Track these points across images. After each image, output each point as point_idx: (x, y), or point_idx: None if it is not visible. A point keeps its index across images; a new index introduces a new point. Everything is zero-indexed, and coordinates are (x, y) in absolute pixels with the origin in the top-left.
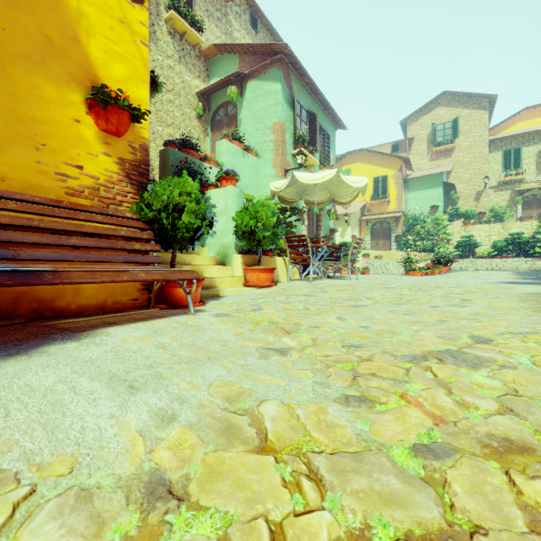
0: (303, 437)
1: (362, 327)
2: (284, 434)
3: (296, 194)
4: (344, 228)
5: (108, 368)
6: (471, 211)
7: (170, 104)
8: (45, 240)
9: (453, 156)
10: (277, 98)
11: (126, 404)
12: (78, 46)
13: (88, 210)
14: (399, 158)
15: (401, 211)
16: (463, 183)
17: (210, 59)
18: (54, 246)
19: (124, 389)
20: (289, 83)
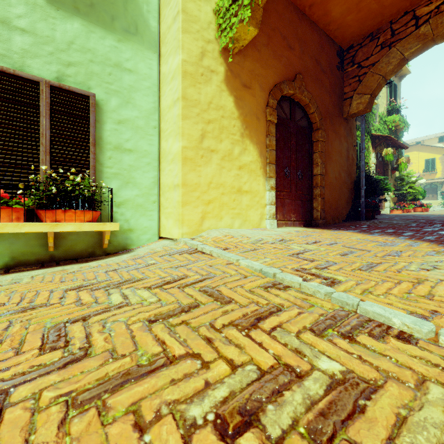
0: None
1: None
2: None
3: None
4: None
5: None
6: None
7: None
8: None
9: None
10: None
11: None
12: None
13: None
14: (443, 148)
15: None
16: None
17: None
18: None
19: None
20: None
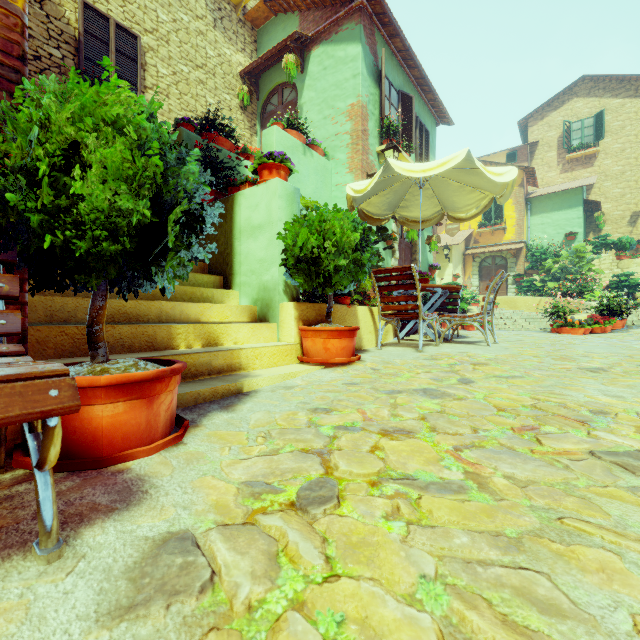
0: None
1: None
2: None
3: (386, 207)
4: (443, 265)
5: None
6: (627, 239)
7: (200, 86)
8: None
9: (596, 165)
10: (356, 67)
11: None
12: None
13: None
14: (519, 169)
15: (522, 242)
16: (611, 201)
17: (260, 26)
18: None
19: None
20: (373, 46)
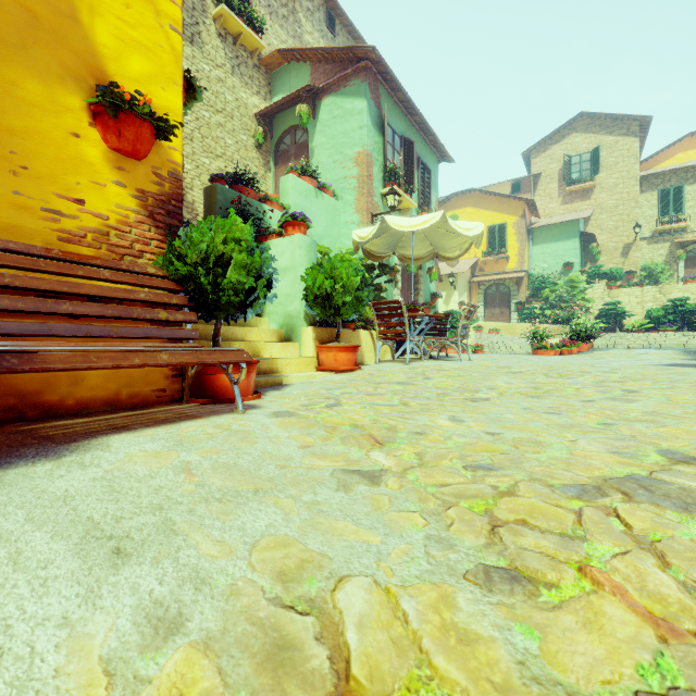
0: (418, 669)
1: (489, 434)
2: (381, 660)
3: (386, 247)
4: (449, 293)
5: (88, 513)
6: (617, 270)
7: (220, 128)
8: (21, 305)
9: (593, 198)
10: (362, 119)
11: (98, 591)
12: (77, 27)
13: (90, 263)
14: (521, 201)
15: (523, 270)
16: (606, 232)
17: (273, 70)
18: (40, 314)
19: (104, 556)
20: (377, 99)
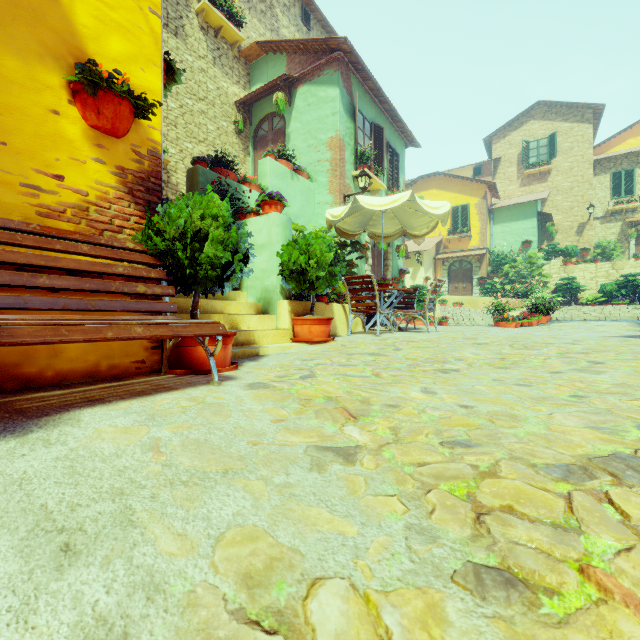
0: None
1: (463, 407)
2: None
3: (358, 225)
4: (415, 269)
5: (43, 499)
6: (572, 248)
7: (202, 115)
8: None
9: (549, 181)
10: (334, 106)
11: (34, 603)
12: (56, 6)
13: (68, 238)
14: (483, 183)
15: (485, 248)
16: (562, 213)
17: (252, 61)
18: (19, 288)
19: (49, 555)
20: (349, 88)
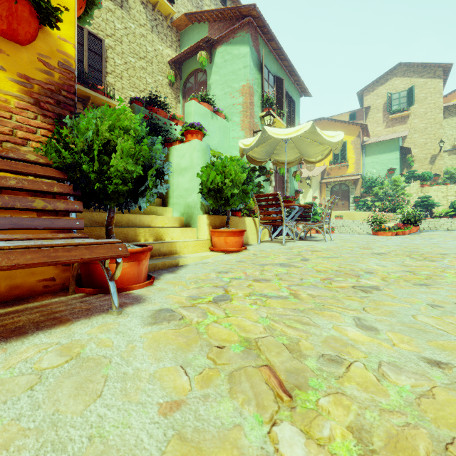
0: None
1: (433, 365)
2: None
3: (265, 154)
4: (306, 190)
5: None
6: (427, 173)
7: (142, 71)
8: None
9: (408, 123)
10: (245, 61)
11: None
12: None
13: None
14: (357, 125)
15: (359, 174)
16: (418, 147)
17: (182, 30)
18: None
19: None
20: (257, 47)
